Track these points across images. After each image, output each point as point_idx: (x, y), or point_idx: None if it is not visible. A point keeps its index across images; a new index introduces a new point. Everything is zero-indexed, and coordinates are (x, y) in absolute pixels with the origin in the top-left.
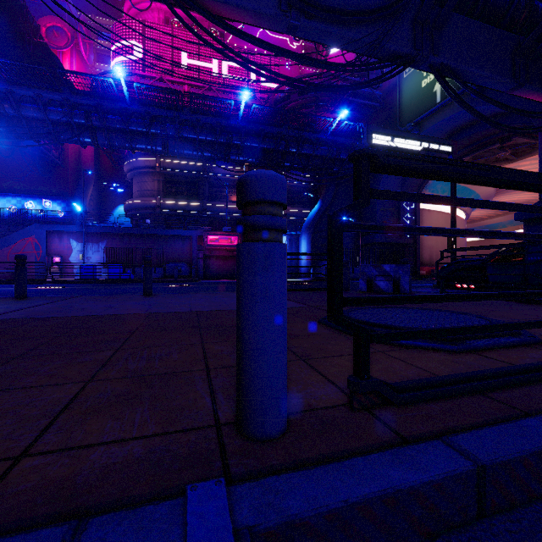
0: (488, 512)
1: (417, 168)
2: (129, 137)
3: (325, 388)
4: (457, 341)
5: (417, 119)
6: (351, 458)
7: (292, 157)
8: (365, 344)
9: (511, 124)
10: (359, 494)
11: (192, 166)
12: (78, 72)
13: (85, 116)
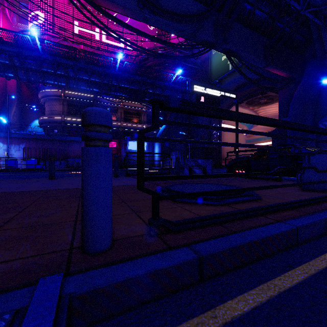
0: (204, 278)
1: (185, 109)
2: (41, 75)
3: (141, 226)
4: (220, 200)
5: (220, 78)
6: (139, 258)
7: (149, 95)
8: (157, 201)
9: (266, 85)
10: (135, 274)
11: (86, 96)
12: (3, 28)
13: (9, 59)
